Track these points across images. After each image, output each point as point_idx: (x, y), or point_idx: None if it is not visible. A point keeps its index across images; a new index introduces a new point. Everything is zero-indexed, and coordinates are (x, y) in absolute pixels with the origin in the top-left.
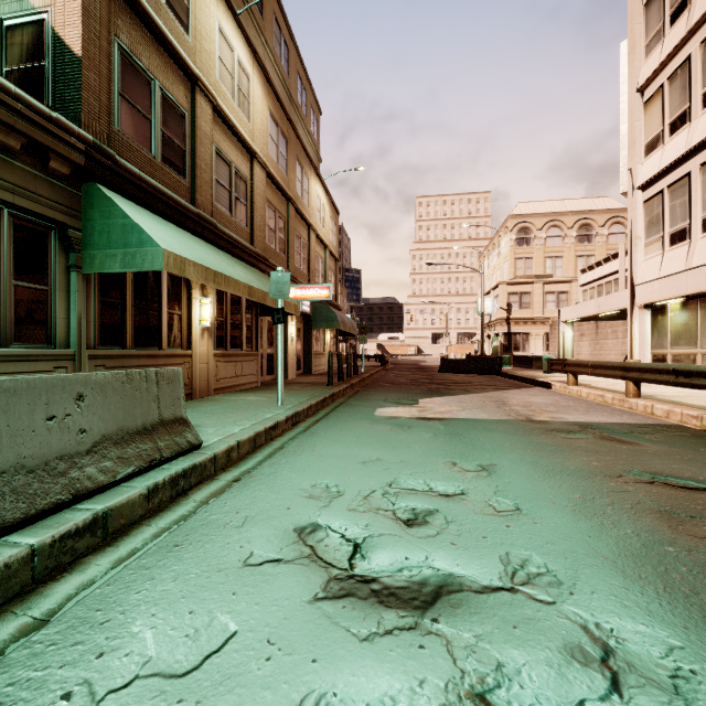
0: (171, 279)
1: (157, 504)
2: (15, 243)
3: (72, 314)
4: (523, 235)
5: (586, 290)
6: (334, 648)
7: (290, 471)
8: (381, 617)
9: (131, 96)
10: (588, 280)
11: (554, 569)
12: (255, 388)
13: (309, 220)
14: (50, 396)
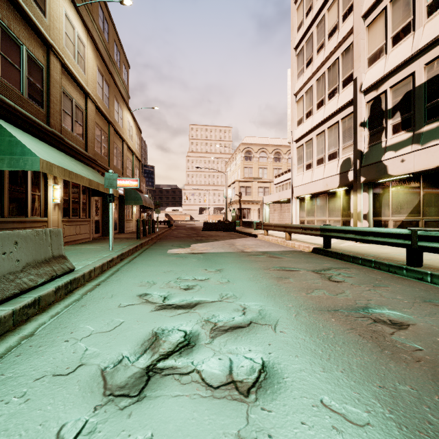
0: (33, 172)
1: (59, 296)
2: None
3: None
4: (248, 155)
5: (277, 187)
6: (161, 319)
7: (128, 278)
8: (176, 311)
9: (7, 55)
10: (278, 182)
11: (236, 295)
12: (89, 242)
13: (123, 136)
14: (3, 242)
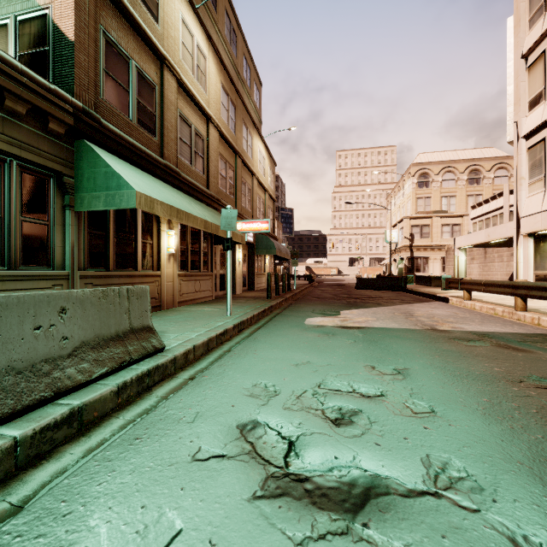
0: (144, 216)
1: (125, 399)
2: (22, 187)
3: (66, 243)
4: (423, 179)
5: (475, 223)
6: None
7: (235, 372)
8: (314, 519)
9: (113, 72)
10: (477, 215)
11: (474, 474)
12: (210, 301)
13: (252, 169)
14: (37, 310)
